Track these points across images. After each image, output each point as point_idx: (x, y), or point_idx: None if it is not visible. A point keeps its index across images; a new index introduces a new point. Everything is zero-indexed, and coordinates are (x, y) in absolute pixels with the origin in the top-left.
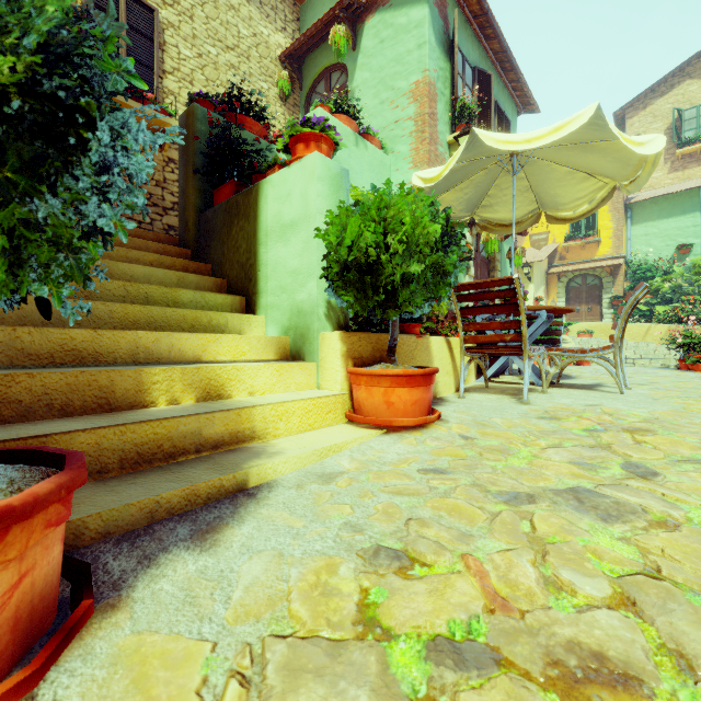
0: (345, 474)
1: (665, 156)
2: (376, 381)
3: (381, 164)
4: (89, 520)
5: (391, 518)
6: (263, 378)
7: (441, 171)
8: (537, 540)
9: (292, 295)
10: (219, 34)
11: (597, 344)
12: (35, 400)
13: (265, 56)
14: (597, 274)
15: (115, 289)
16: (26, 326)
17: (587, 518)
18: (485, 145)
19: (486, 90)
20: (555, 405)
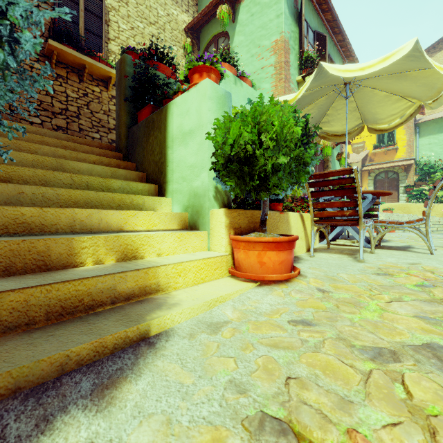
0: (229, 324)
1: None
2: (251, 246)
3: (252, 97)
4: None
5: (271, 376)
6: (168, 243)
7: (296, 95)
8: (418, 411)
9: (190, 182)
10: (145, 14)
11: (397, 217)
12: None
13: (175, 29)
14: (395, 170)
15: (64, 179)
16: None
17: None
18: (327, 76)
19: (323, 46)
20: (385, 263)
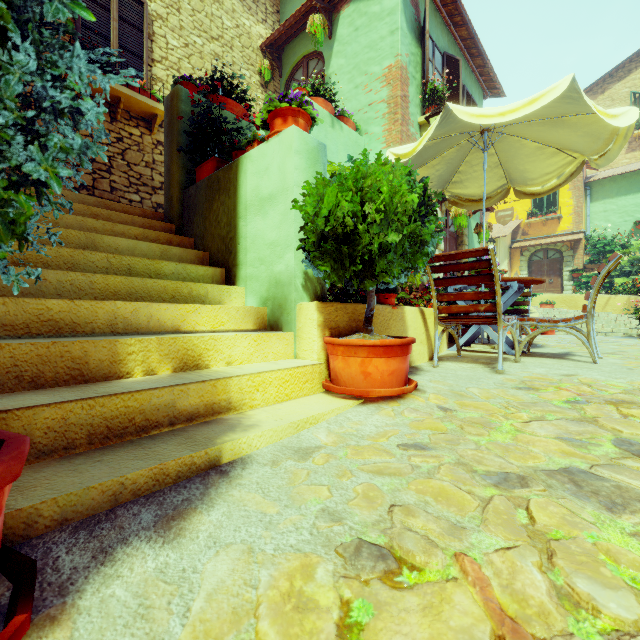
0: (322, 449)
1: None
2: (353, 351)
3: (356, 145)
4: (43, 507)
5: (372, 504)
6: (241, 348)
7: (415, 146)
8: (538, 535)
9: (271, 266)
10: (204, 25)
11: (559, 314)
12: (4, 372)
13: (247, 46)
14: (558, 248)
15: (98, 261)
16: (1, 297)
17: (590, 507)
18: (458, 121)
19: (455, 74)
20: (531, 375)
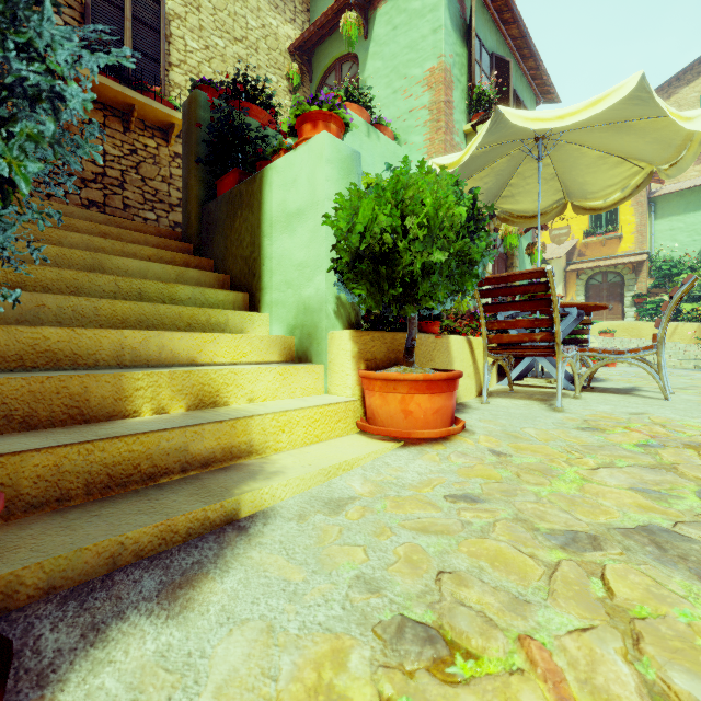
0: (357, 501)
1: None
2: (392, 387)
3: (394, 156)
4: (25, 573)
5: (417, 570)
6: (264, 382)
7: (461, 155)
8: (619, 612)
9: (299, 290)
10: (227, 25)
11: (621, 344)
12: None
13: (274, 48)
14: (619, 271)
15: (105, 284)
16: None
17: (678, 575)
18: (509, 126)
19: (505, 77)
20: (594, 413)
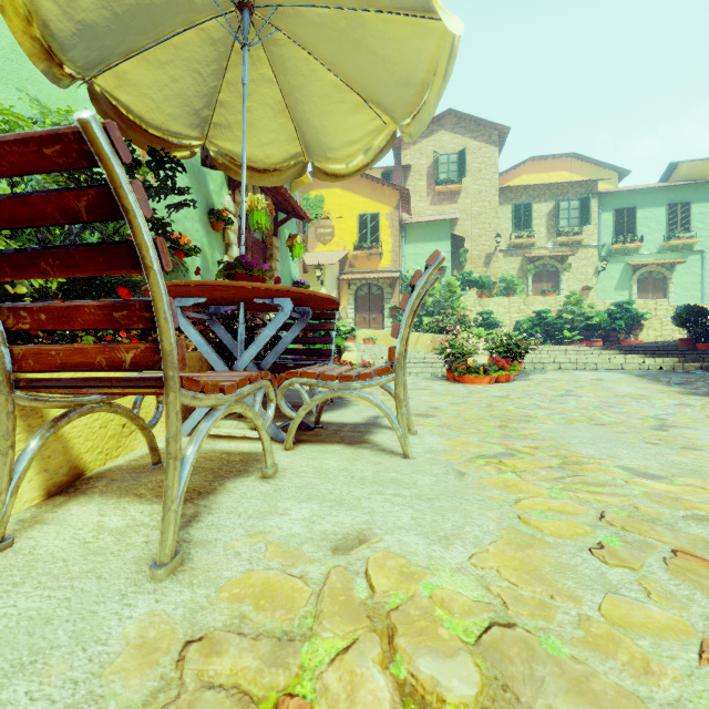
0: None
1: (428, 190)
2: None
3: None
4: None
5: None
6: None
7: None
8: None
9: None
10: None
11: (379, 352)
12: None
13: None
14: (380, 285)
15: None
16: None
17: None
18: None
19: None
20: (254, 564)
